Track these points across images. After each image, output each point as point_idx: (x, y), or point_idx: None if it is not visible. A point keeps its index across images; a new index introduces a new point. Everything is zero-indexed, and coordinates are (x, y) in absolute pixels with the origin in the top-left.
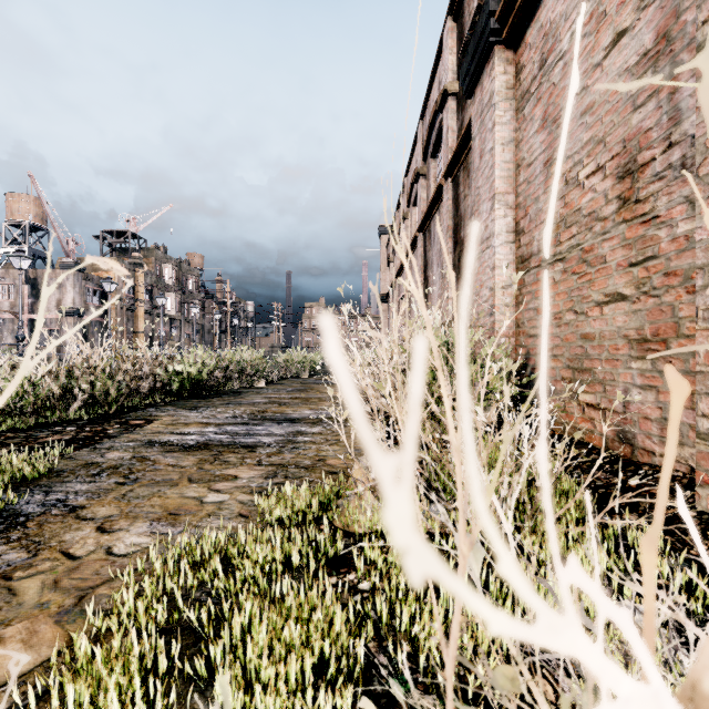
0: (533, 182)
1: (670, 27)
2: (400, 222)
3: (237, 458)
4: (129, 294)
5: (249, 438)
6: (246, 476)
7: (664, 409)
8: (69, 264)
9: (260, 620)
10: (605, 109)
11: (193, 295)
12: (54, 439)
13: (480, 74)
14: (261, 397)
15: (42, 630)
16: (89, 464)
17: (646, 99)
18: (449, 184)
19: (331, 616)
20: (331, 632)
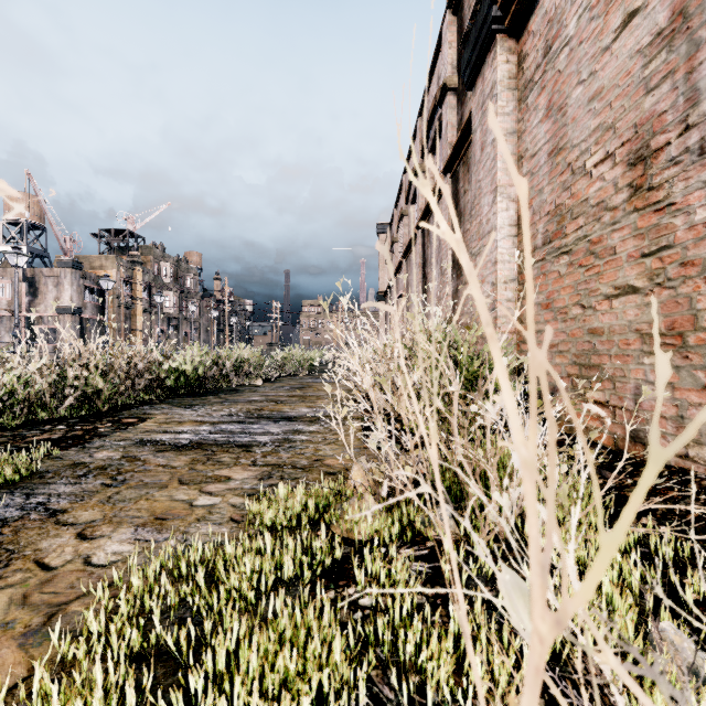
0: (537, 173)
1: (687, 3)
2: (398, 219)
3: (231, 457)
4: (126, 292)
5: (245, 436)
6: (240, 477)
7: (680, 406)
8: (66, 262)
9: (249, 643)
10: (615, 93)
11: (191, 293)
12: (43, 438)
13: (481, 65)
14: (258, 395)
15: (3, 656)
16: (76, 465)
17: (660, 80)
18: (448, 180)
19: (329, 641)
20: (329, 659)
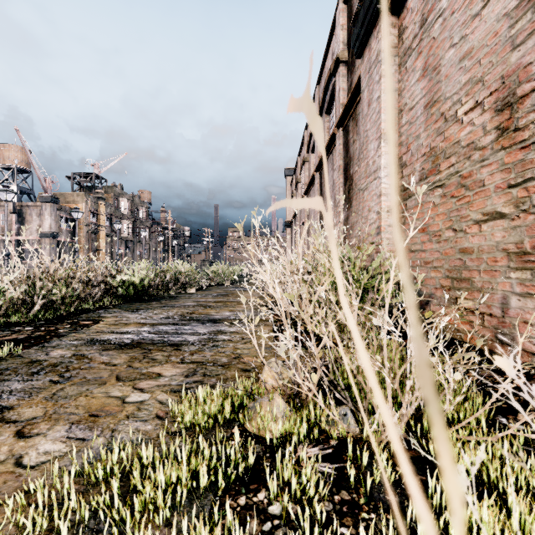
0: (414, 122)
1: None
2: (301, 165)
3: (164, 355)
4: (93, 221)
5: (177, 336)
6: (169, 374)
7: None
8: (46, 197)
9: None
10: (483, 52)
11: (143, 222)
12: (11, 338)
13: (368, 38)
14: (192, 300)
15: None
16: (32, 362)
17: (526, 37)
18: (340, 132)
19: None
20: None
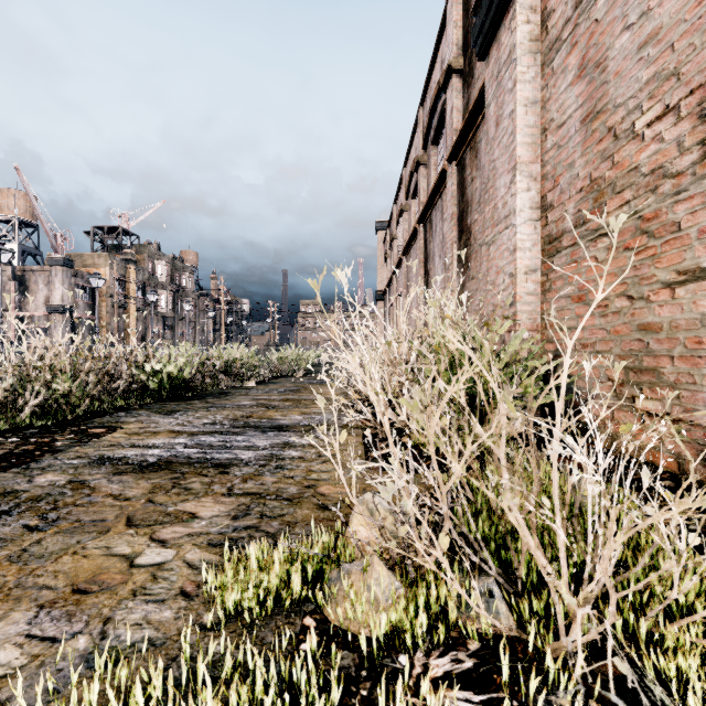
0: (565, 145)
1: None
2: (398, 215)
3: (203, 483)
4: (120, 291)
5: (225, 452)
6: (207, 515)
7: None
8: (57, 260)
9: None
10: (679, 31)
11: (187, 292)
12: None
13: (496, 29)
14: (249, 398)
15: None
16: (4, 494)
17: None
18: (453, 168)
19: None
20: None
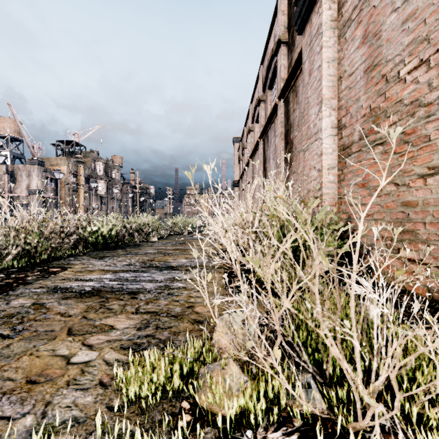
0: (354, 87)
1: None
2: (247, 133)
3: (120, 305)
4: (73, 180)
5: (135, 284)
6: (121, 327)
7: None
8: (34, 161)
9: None
10: (429, 11)
11: (115, 181)
12: None
13: (309, 14)
14: (153, 248)
15: None
16: None
17: None
18: (282, 103)
19: None
20: None
